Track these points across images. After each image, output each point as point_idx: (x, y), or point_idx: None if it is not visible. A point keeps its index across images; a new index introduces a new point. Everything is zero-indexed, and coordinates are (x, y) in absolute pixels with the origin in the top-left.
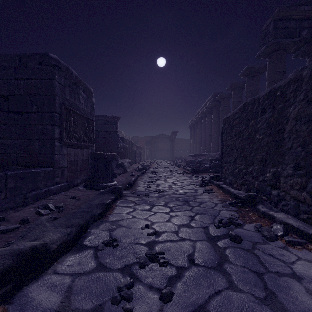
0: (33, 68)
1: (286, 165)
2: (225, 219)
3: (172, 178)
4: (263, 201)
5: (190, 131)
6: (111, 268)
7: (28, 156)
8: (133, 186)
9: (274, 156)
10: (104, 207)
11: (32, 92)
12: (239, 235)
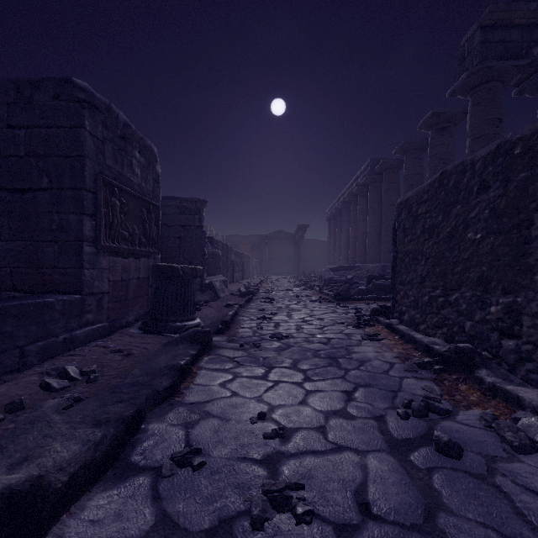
0: (43, 105)
1: (537, 293)
2: (416, 398)
3: (301, 311)
4: (489, 361)
5: (329, 226)
6: (188, 529)
7: (33, 272)
8: (231, 328)
9: (509, 274)
10: (176, 374)
11: (41, 151)
12: (456, 442)
